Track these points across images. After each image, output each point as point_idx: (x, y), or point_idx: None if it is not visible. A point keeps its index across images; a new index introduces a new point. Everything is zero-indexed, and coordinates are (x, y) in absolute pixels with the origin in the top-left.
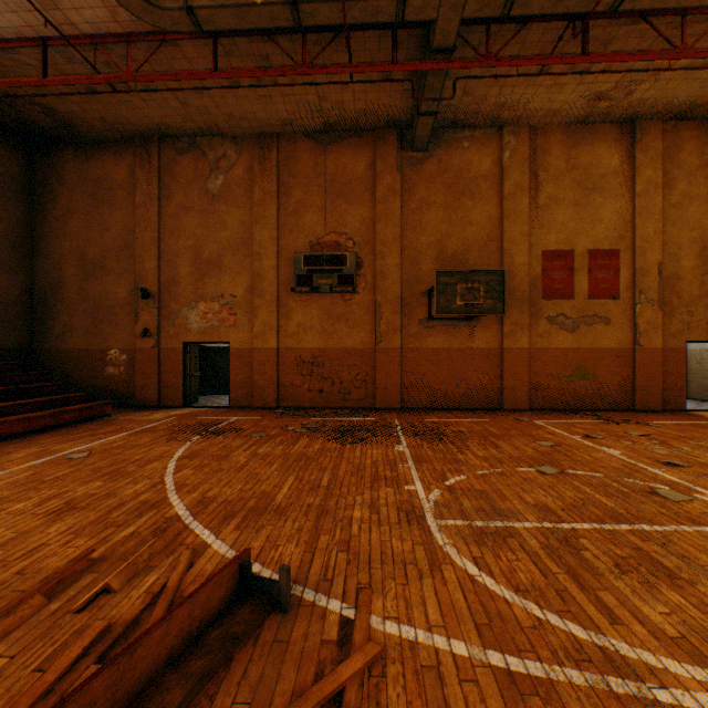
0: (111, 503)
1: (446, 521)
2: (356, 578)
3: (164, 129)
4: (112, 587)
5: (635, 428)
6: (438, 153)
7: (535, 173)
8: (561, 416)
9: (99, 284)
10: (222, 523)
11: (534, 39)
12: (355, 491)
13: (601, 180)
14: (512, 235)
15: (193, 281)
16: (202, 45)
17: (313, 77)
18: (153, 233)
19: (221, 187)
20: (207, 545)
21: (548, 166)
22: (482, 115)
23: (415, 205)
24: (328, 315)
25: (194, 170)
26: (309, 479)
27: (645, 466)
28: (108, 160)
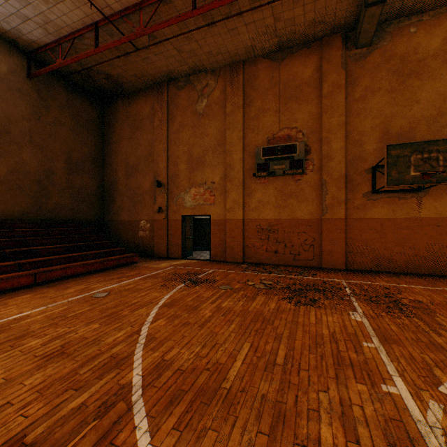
0: (89, 353)
1: None
2: None
3: (169, 75)
4: None
5: None
6: (382, 44)
7: None
8: None
9: (135, 180)
10: (165, 411)
11: None
12: (317, 382)
13: None
14: None
15: (187, 174)
16: None
17: (269, 0)
18: (163, 145)
19: (205, 107)
20: None
21: None
22: None
23: (358, 94)
24: (281, 193)
25: (187, 99)
26: (263, 350)
27: None
28: (140, 102)
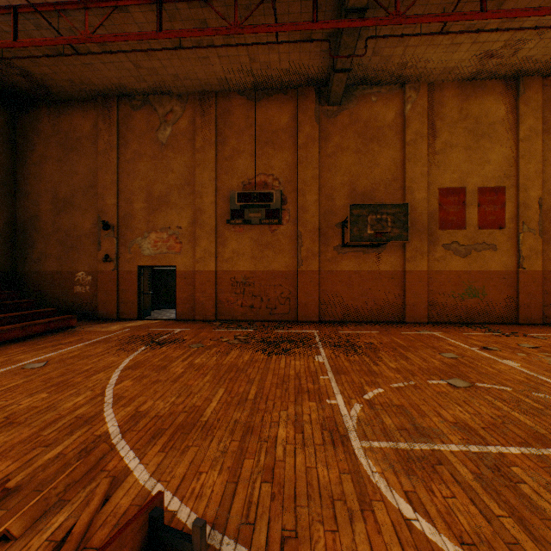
0: (47, 418)
1: (370, 443)
2: (281, 520)
3: (121, 89)
4: (11, 534)
5: (524, 340)
6: (350, 106)
7: (433, 122)
8: (456, 329)
9: (68, 218)
10: (149, 443)
11: (437, 1)
12: (280, 406)
13: (489, 128)
14: (413, 175)
15: (145, 215)
16: (149, 11)
17: (244, 40)
18: (112, 176)
19: (169, 137)
20: (128, 472)
21: (443, 116)
22: (388, 73)
23: (330, 150)
24: (257, 243)
25: (146, 123)
26: (237, 392)
27: (547, 379)
28: (76, 116)
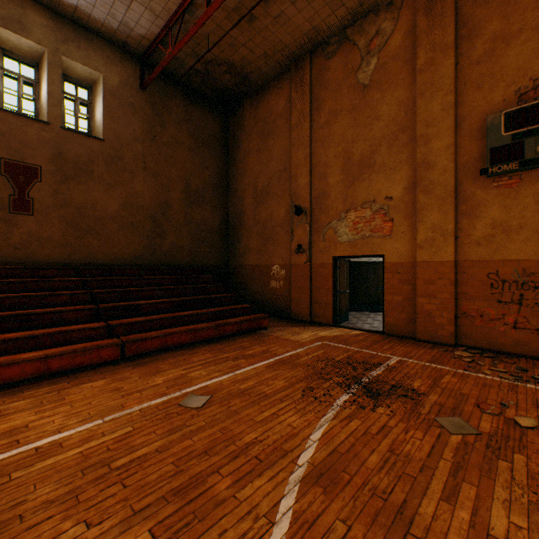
0: None
1: None
2: None
3: (313, 38)
4: None
5: None
6: None
7: None
8: None
9: (265, 209)
10: None
11: None
12: None
13: None
14: None
15: (341, 190)
16: None
17: None
18: (304, 150)
19: (373, 72)
20: None
21: None
22: None
23: None
24: None
25: (342, 69)
26: None
27: None
28: (271, 97)
